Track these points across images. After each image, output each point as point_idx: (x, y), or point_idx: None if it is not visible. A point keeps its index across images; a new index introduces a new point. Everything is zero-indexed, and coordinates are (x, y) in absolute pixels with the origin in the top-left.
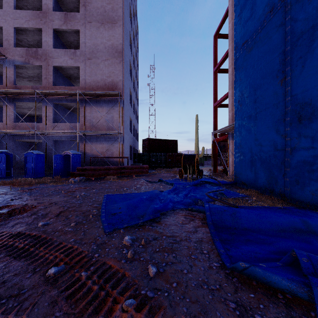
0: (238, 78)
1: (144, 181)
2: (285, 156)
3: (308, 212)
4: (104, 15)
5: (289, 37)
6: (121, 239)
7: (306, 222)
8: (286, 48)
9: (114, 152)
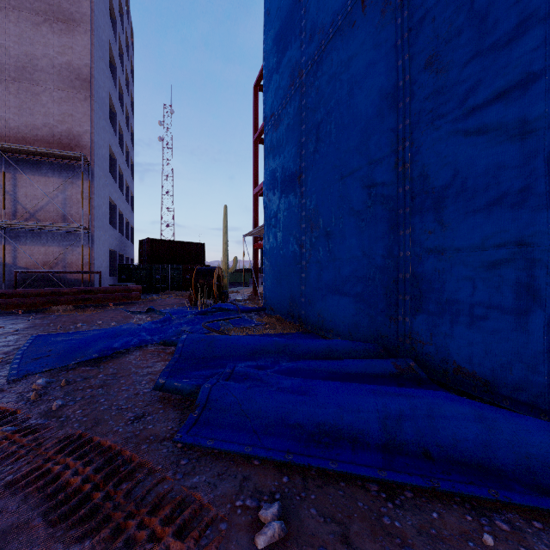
0: (267, 162)
1: (125, 312)
2: (302, 272)
3: (307, 336)
4: (51, 4)
5: (305, 126)
6: (32, 384)
7: (278, 343)
8: (302, 139)
9: (72, 262)
